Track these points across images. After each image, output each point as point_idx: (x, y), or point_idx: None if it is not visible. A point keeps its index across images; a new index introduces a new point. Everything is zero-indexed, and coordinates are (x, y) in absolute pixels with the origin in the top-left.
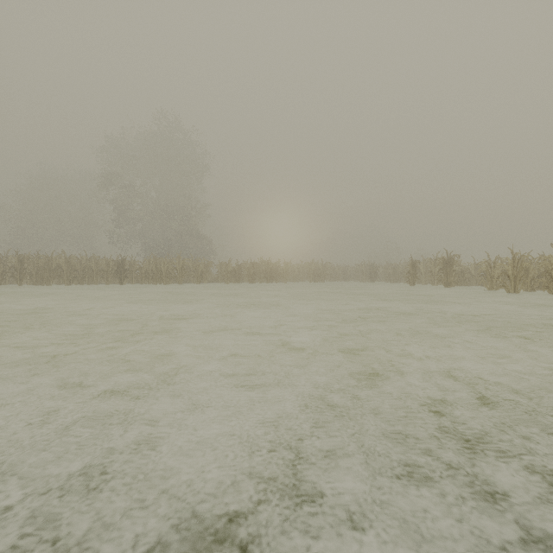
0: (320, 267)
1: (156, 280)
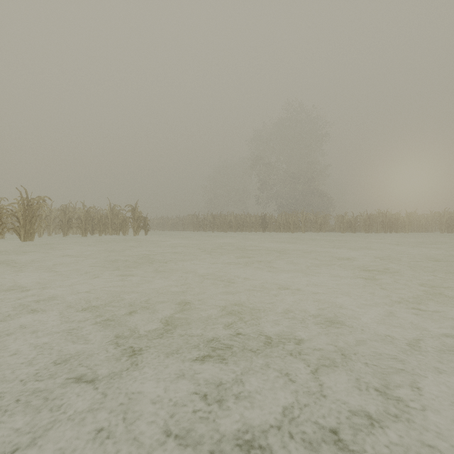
0: None
1: (286, 229)
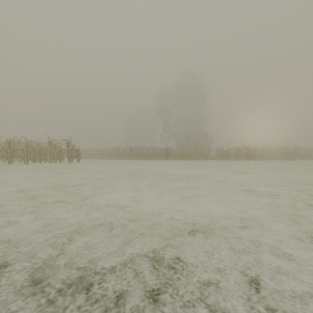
0: (292, 149)
1: (182, 158)
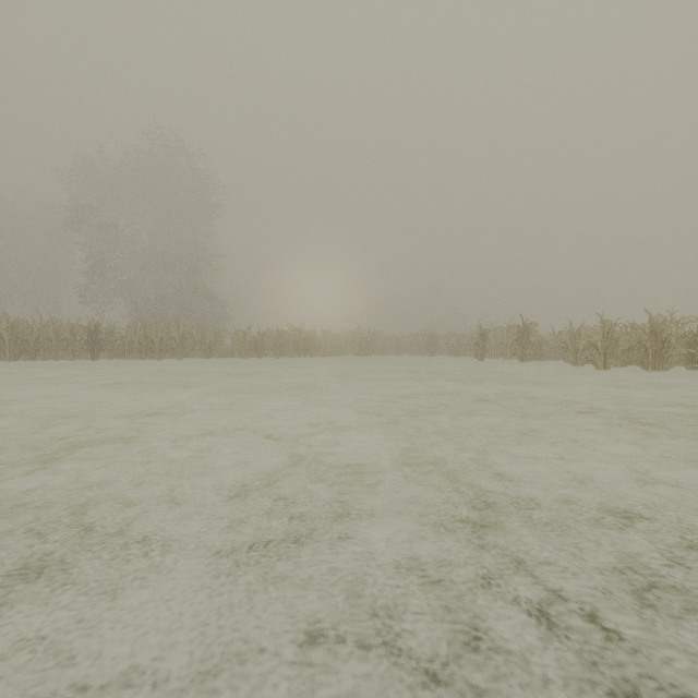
0: (368, 337)
1: (146, 354)
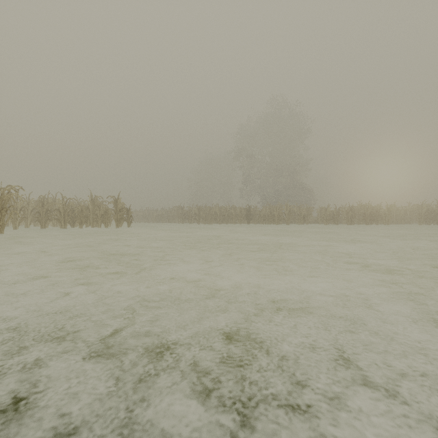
0: (435, 209)
1: (270, 221)
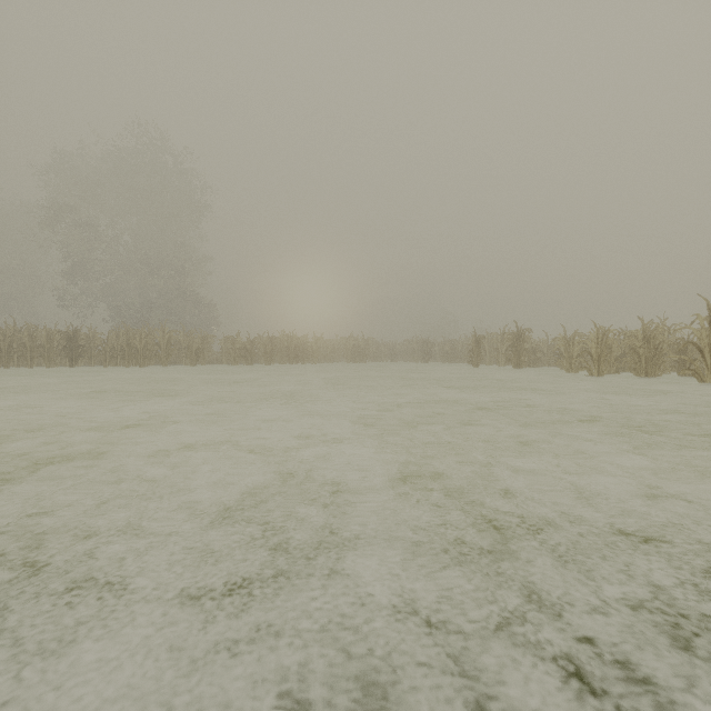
0: (361, 343)
1: (129, 361)
